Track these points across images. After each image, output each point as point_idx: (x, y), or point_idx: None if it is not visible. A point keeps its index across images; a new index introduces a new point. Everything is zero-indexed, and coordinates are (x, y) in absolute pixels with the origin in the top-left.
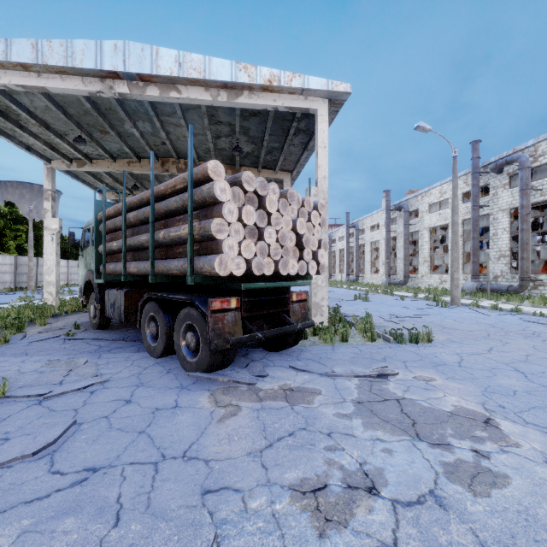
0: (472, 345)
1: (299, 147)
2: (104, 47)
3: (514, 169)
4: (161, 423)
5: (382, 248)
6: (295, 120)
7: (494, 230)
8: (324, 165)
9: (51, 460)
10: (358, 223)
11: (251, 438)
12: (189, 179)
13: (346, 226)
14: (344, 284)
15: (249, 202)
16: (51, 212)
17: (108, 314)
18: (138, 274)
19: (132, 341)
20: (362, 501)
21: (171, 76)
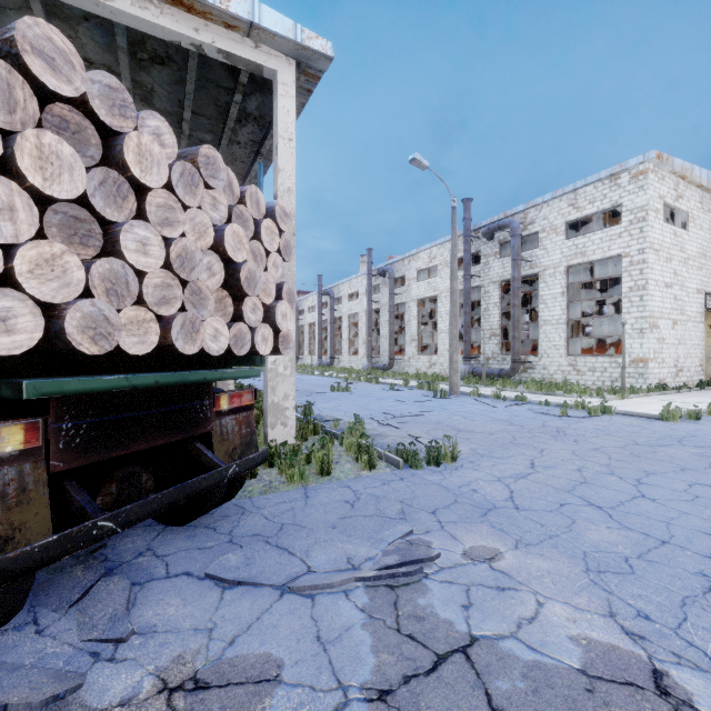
0: (508, 460)
1: (248, 149)
2: None
3: (505, 236)
4: None
5: (363, 323)
6: (238, 87)
7: (485, 305)
8: (289, 169)
9: None
10: (333, 290)
11: None
12: None
13: (318, 292)
14: (316, 369)
15: (65, 136)
16: None
17: None
18: None
19: None
20: None
21: None
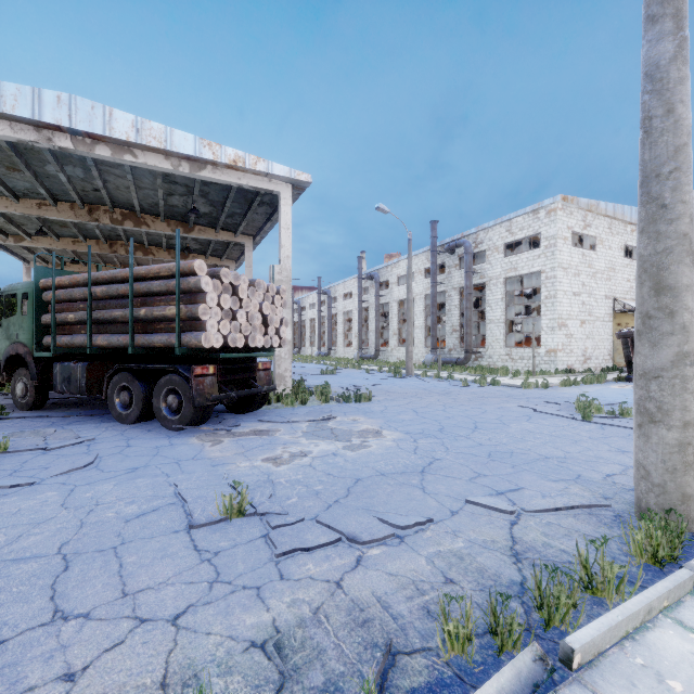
0: (399, 401)
1: (263, 216)
2: (44, 96)
3: (463, 252)
4: (167, 451)
5: (355, 319)
6: (259, 195)
7: (449, 306)
8: (287, 245)
9: (99, 469)
10: (330, 290)
11: (235, 449)
12: (177, 272)
13: (317, 292)
14: (315, 359)
15: (226, 291)
16: None
17: (58, 388)
18: (107, 347)
19: (87, 416)
20: (299, 458)
21: (127, 141)
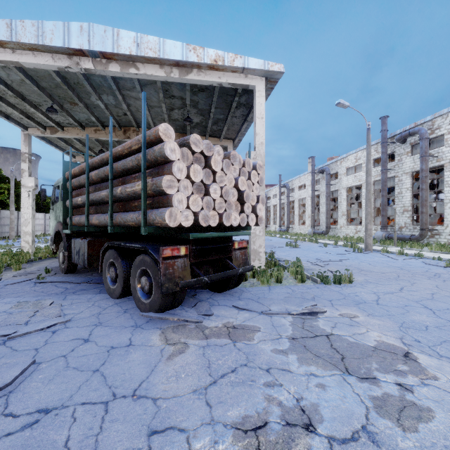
0: (386, 285)
1: (240, 118)
2: (71, 28)
3: (416, 140)
4: (114, 361)
5: (308, 204)
6: (237, 95)
7: (399, 189)
8: (261, 133)
9: (6, 401)
10: (288, 183)
11: (197, 375)
12: (142, 140)
13: (279, 185)
14: (277, 233)
15: (197, 162)
16: (28, 172)
17: (73, 260)
18: (100, 225)
19: (95, 283)
20: (301, 439)
21: (130, 54)
